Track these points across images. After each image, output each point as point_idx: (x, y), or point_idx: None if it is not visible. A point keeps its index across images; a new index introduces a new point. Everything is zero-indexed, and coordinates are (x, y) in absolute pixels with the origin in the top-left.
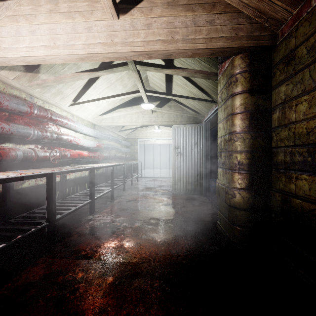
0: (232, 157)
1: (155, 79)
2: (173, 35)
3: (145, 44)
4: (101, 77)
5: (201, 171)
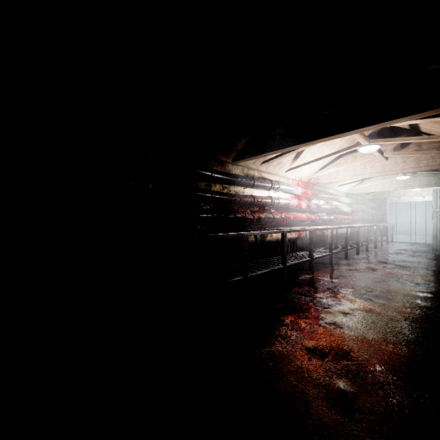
0: None
1: None
2: (418, 164)
3: (402, 170)
4: None
5: None
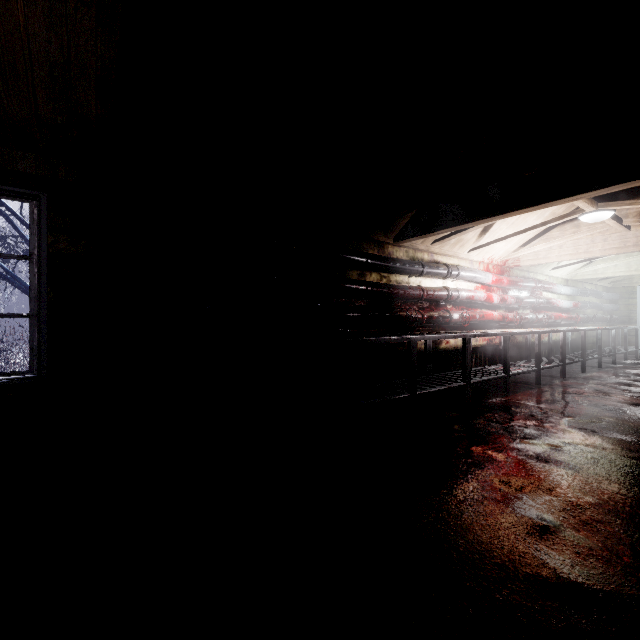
0: None
1: None
2: None
3: None
4: None
5: None
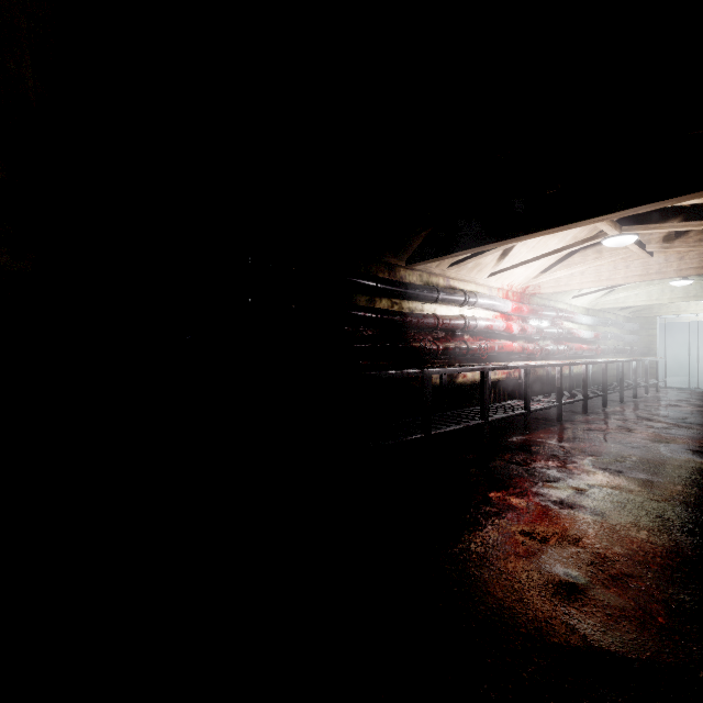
0: None
1: None
2: None
3: (677, 271)
4: None
5: None
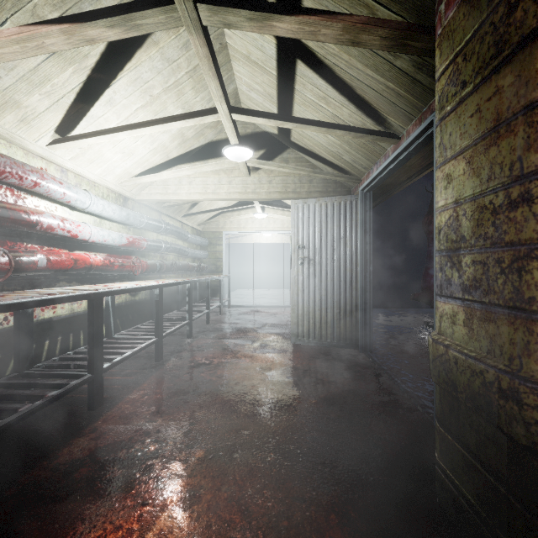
0: (537, 266)
1: (254, 97)
2: None
3: None
4: (123, 73)
5: (353, 296)
